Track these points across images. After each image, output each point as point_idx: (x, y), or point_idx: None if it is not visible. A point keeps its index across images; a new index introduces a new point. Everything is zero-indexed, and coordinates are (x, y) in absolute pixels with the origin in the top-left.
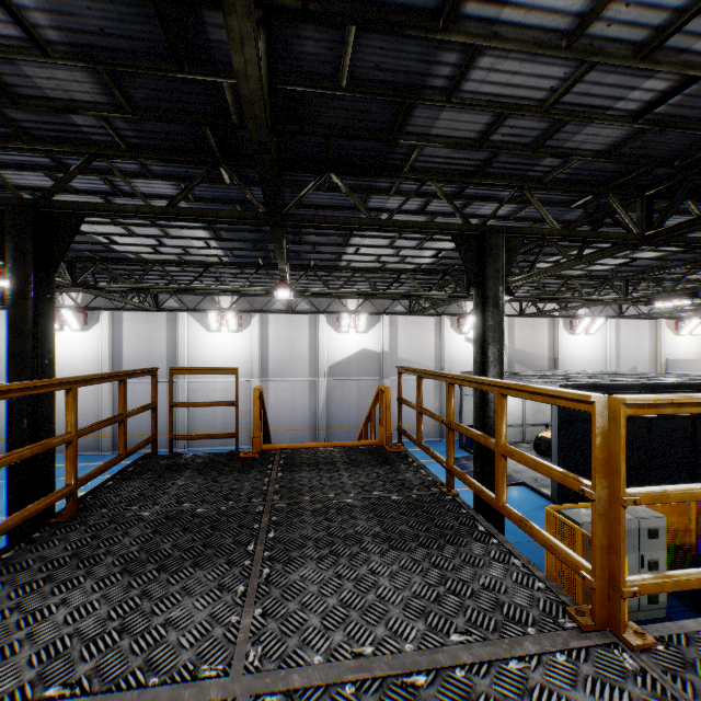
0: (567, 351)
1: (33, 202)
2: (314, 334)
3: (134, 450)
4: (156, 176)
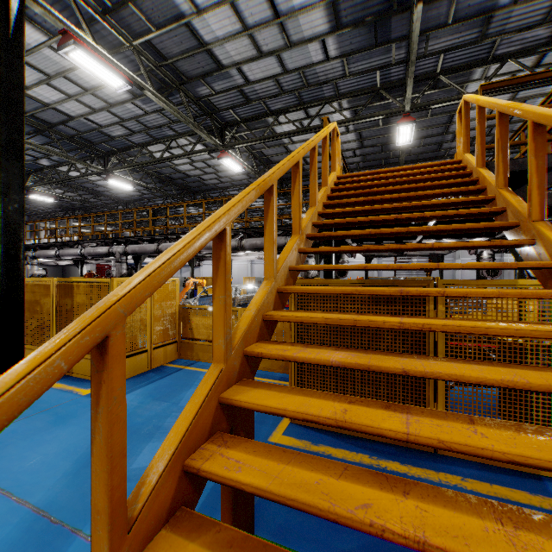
0: None
1: None
2: None
3: None
4: None
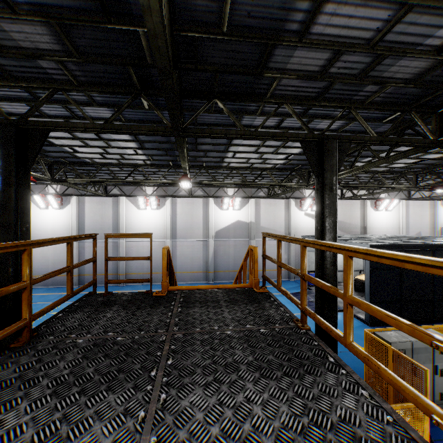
0: (373, 221)
1: (15, 121)
2: (206, 211)
3: (78, 291)
4: (99, 105)
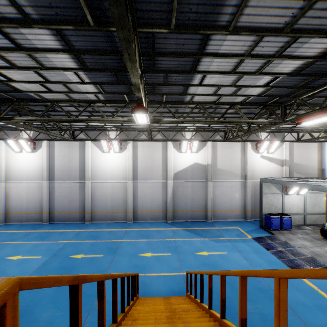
0: None
1: None
2: (165, 154)
3: None
4: None
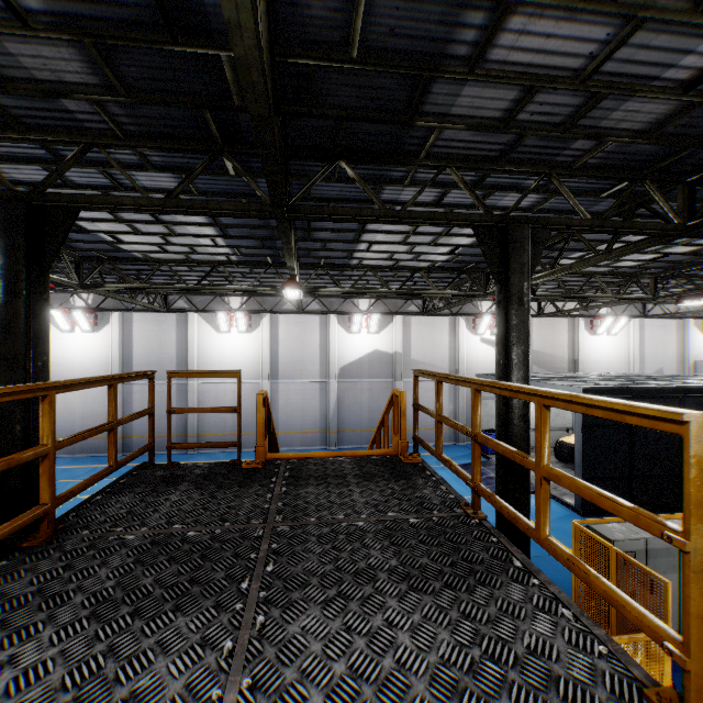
0: (588, 352)
1: (26, 194)
2: (325, 335)
3: (126, 461)
4: (156, 168)
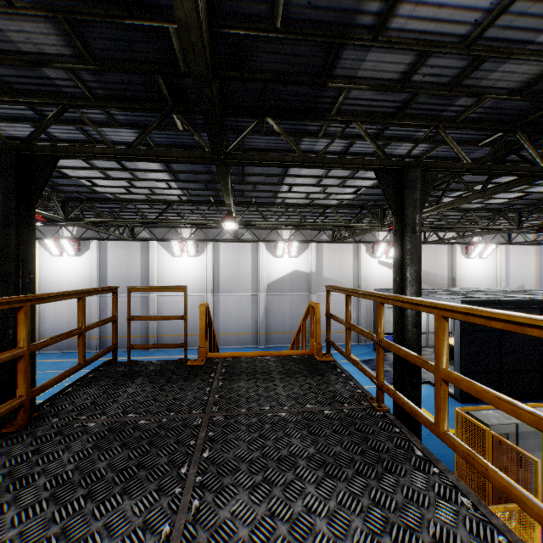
0: (464, 271)
1: (16, 146)
2: (256, 258)
3: (93, 359)
4: (121, 125)
